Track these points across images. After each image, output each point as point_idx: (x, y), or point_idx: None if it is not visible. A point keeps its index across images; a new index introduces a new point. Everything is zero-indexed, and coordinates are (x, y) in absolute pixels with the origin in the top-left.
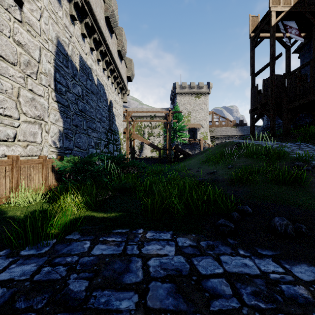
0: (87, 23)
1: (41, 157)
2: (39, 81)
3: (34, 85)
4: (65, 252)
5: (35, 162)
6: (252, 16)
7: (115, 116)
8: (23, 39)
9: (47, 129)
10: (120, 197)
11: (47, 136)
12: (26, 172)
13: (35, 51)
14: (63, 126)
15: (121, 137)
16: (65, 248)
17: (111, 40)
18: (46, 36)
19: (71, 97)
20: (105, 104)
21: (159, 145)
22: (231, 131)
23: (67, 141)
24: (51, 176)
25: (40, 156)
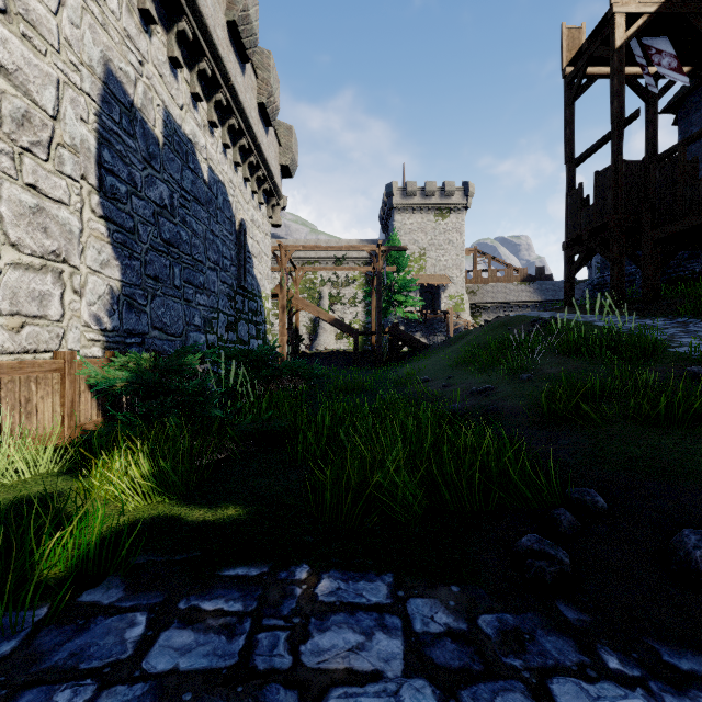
0: (184, 34)
1: (59, 355)
2: (55, 165)
3: (41, 174)
4: (62, 661)
5: (43, 368)
6: (568, 29)
7: (253, 257)
8: (11, 56)
9: (76, 284)
10: (256, 457)
11: (79, 301)
12: (17, 392)
13: (44, 91)
14: (122, 278)
15: (268, 306)
16: (65, 643)
17: (243, 79)
18: (75, 55)
19: (143, 208)
20: (228, 227)
21: (354, 324)
22: (517, 293)
23: (132, 314)
24: (89, 401)
25: (58, 353)
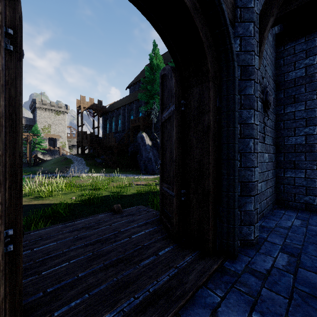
0: None
1: None
2: None
3: None
4: None
5: None
6: (78, 100)
7: None
8: None
9: None
10: None
11: None
12: None
13: None
14: None
15: None
16: None
17: None
18: None
19: None
20: None
21: None
22: None
23: None
24: None
25: None
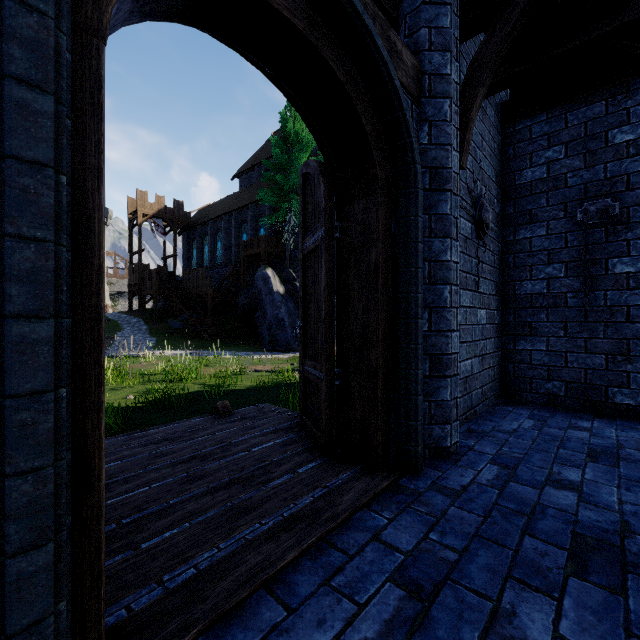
0: None
1: None
2: None
3: None
4: None
5: None
6: (131, 198)
7: None
8: None
9: None
10: None
11: None
12: None
13: None
14: None
15: None
16: None
17: None
18: None
19: None
20: None
21: None
22: None
23: None
24: None
25: None
